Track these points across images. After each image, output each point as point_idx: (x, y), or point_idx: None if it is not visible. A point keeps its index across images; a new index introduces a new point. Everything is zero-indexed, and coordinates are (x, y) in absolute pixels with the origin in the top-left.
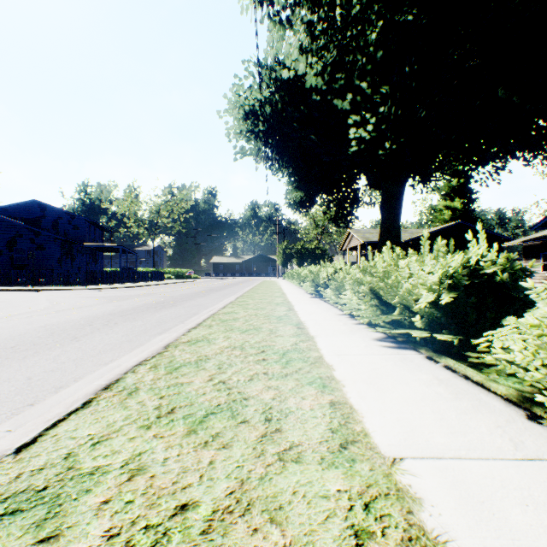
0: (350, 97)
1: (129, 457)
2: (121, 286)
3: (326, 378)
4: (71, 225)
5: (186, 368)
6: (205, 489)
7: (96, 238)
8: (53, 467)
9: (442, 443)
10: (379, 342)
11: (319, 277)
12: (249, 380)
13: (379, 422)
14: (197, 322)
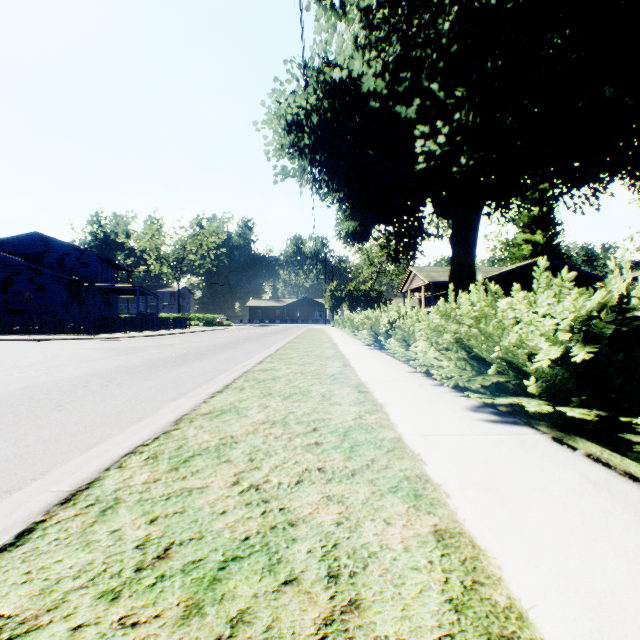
0: (417, 102)
1: None
2: (138, 335)
3: (417, 479)
4: (80, 262)
5: (201, 460)
6: None
7: (109, 277)
8: None
9: None
10: (476, 413)
11: (379, 324)
12: (297, 484)
13: (534, 582)
14: (225, 383)
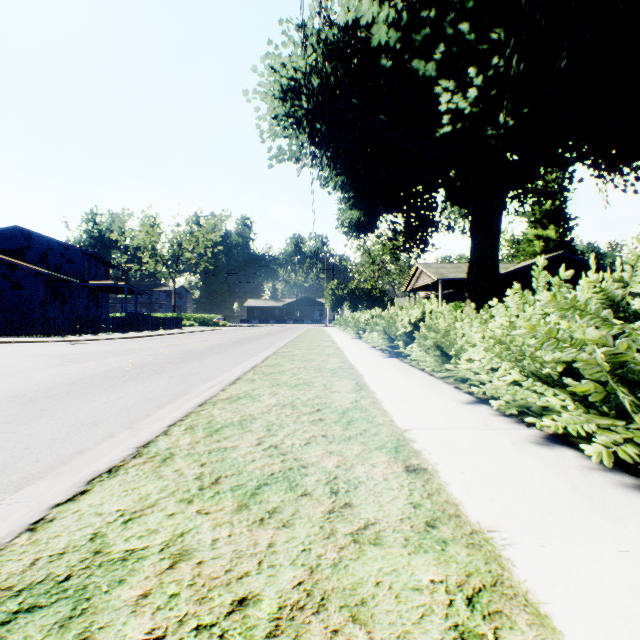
0: (442, 49)
1: None
2: (115, 337)
3: None
4: (64, 258)
5: None
6: None
7: (98, 275)
8: None
9: None
10: None
11: (395, 324)
12: None
13: None
14: (146, 437)
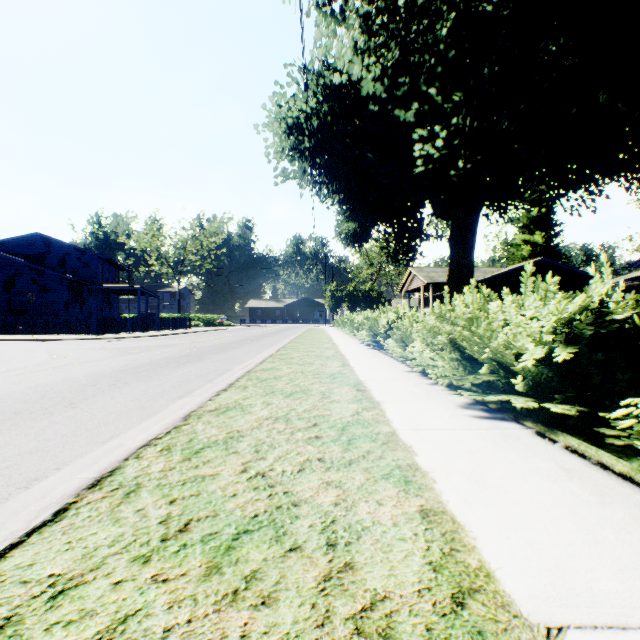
0: (416, 106)
1: (106, 627)
2: (139, 335)
3: (408, 467)
4: (81, 262)
5: (211, 451)
6: None
7: (110, 278)
8: None
9: (614, 593)
10: (467, 410)
11: (377, 324)
12: (299, 472)
13: (503, 549)
14: (229, 382)
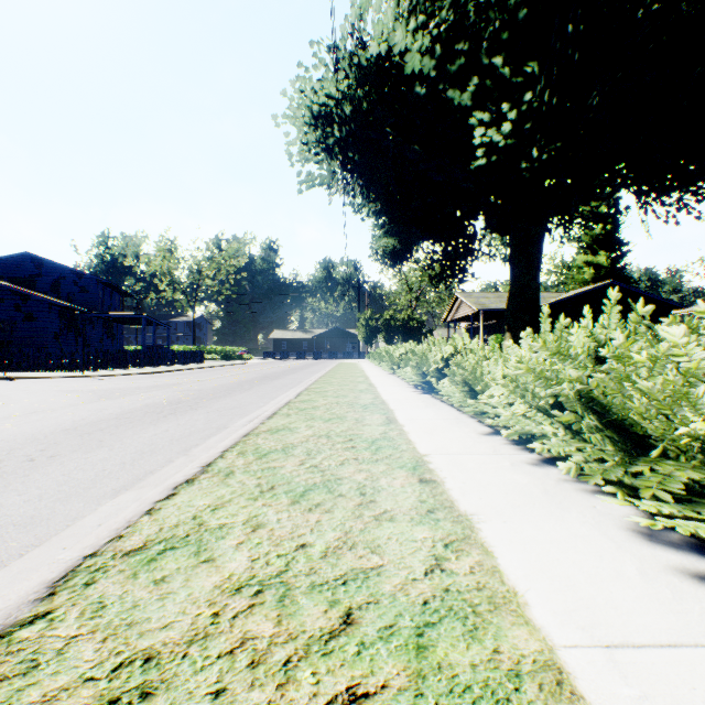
0: (476, 81)
1: None
2: (136, 372)
3: None
4: (77, 287)
5: None
6: None
7: (113, 304)
8: None
9: None
10: (662, 549)
11: (428, 360)
12: None
13: None
14: (206, 459)
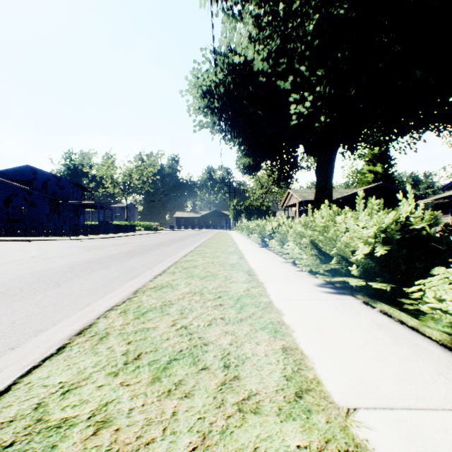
0: (291, 79)
1: (96, 408)
2: (99, 237)
3: (277, 323)
4: (58, 186)
5: (152, 313)
6: (168, 445)
7: (79, 196)
8: (22, 418)
9: (390, 391)
10: (320, 288)
11: (265, 230)
12: (208, 325)
13: (329, 369)
14: (162, 269)
